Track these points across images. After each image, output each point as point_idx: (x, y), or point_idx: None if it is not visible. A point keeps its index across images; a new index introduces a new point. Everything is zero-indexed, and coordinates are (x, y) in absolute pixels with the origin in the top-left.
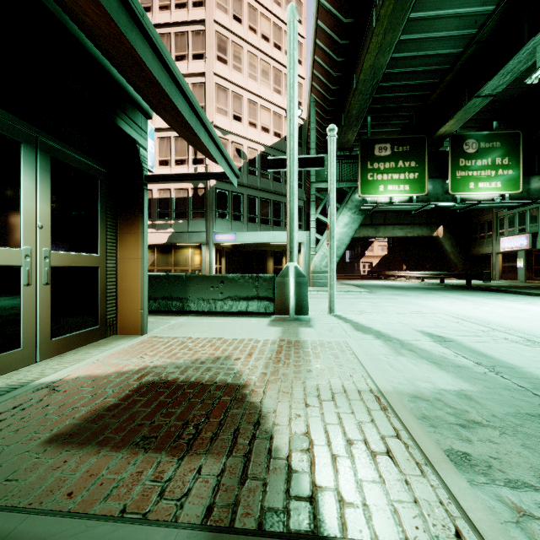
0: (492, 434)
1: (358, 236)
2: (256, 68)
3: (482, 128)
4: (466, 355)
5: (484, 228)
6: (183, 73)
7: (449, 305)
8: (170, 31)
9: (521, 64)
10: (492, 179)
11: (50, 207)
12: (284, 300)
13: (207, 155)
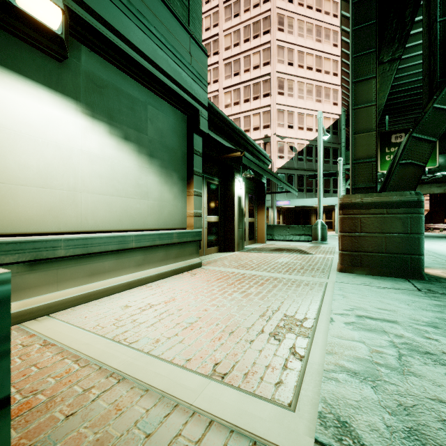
0: None
1: None
2: (303, 91)
3: None
4: None
5: None
6: (257, 107)
7: (425, 244)
8: (249, 84)
9: None
10: None
11: (248, 207)
12: (316, 235)
13: None
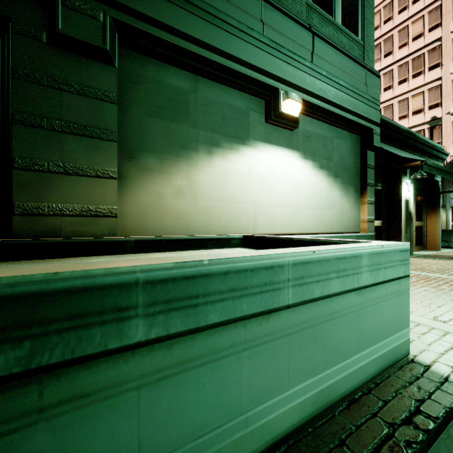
0: None
1: None
2: None
3: None
4: None
5: None
6: (419, 85)
7: None
8: (407, 60)
9: None
10: None
11: (415, 209)
12: None
13: None
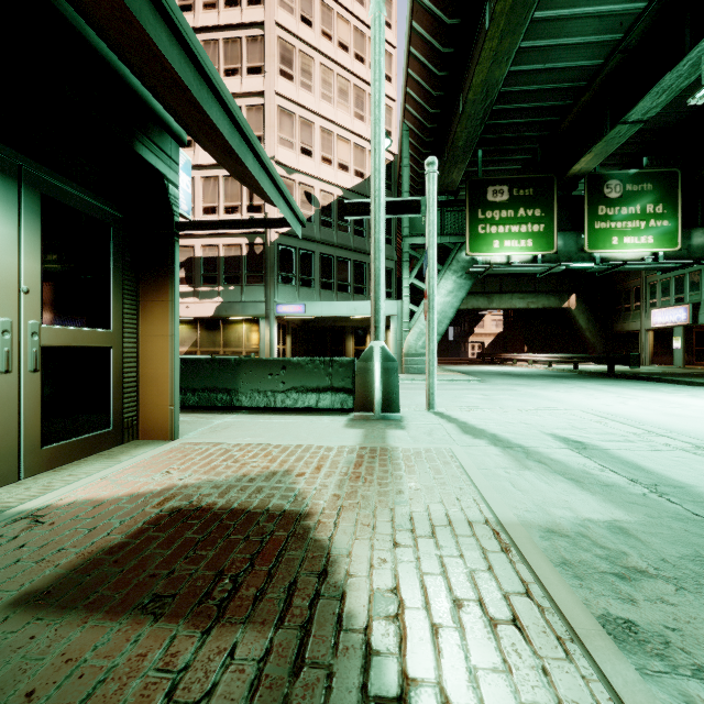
0: (664, 590)
1: (465, 308)
2: (332, 87)
3: (628, 166)
4: (615, 469)
5: (630, 297)
6: (235, 93)
7: (586, 399)
8: (217, 37)
9: (681, 79)
10: (641, 232)
11: (40, 265)
12: (367, 393)
13: (261, 195)
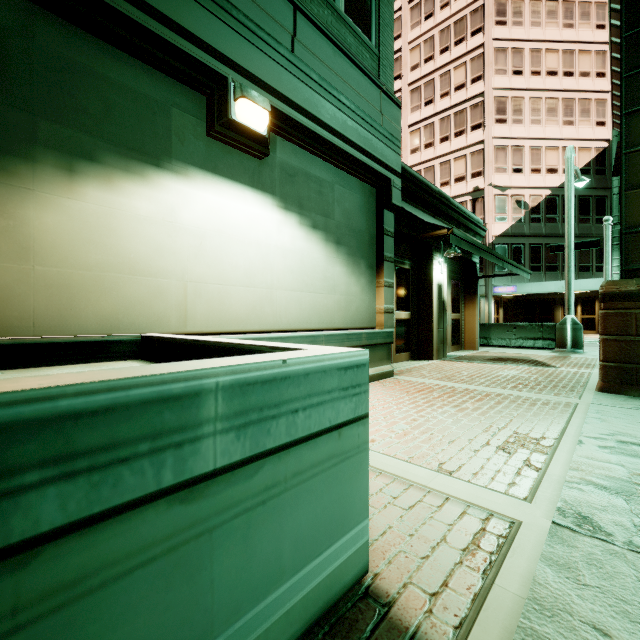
0: None
1: None
2: (540, 111)
3: None
4: None
5: None
6: (462, 147)
7: None
8: (449, 114)
9: None
10: None
11: (451, 298)
12: (562, 339)
13: None
